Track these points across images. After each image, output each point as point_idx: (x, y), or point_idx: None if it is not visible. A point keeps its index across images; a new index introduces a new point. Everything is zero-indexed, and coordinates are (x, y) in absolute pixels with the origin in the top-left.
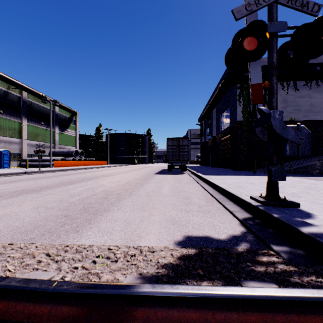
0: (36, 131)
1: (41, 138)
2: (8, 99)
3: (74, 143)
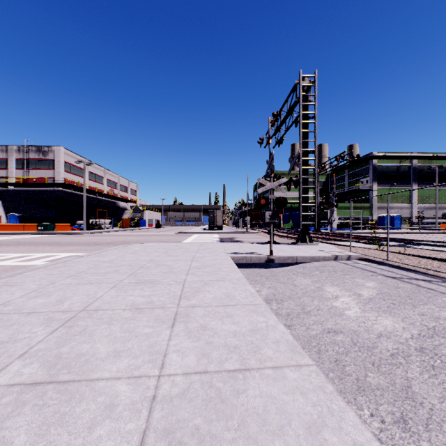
0: (426, 193)
1: (432, 200)
2: (400, 171)
3: None
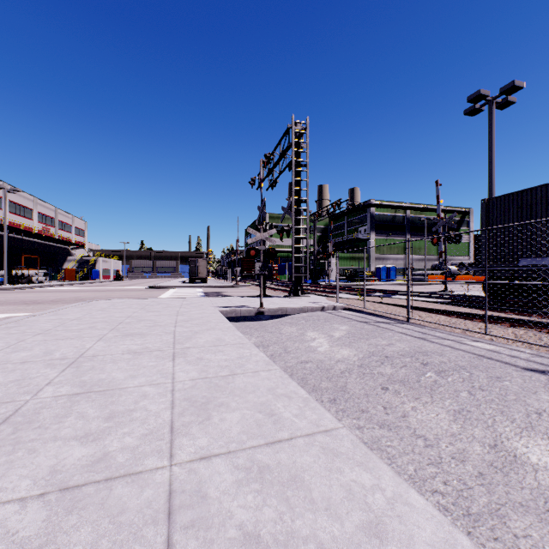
0: (418, 245)
1: (423, 251)
2: (395, 221)
3: (466, 251)
